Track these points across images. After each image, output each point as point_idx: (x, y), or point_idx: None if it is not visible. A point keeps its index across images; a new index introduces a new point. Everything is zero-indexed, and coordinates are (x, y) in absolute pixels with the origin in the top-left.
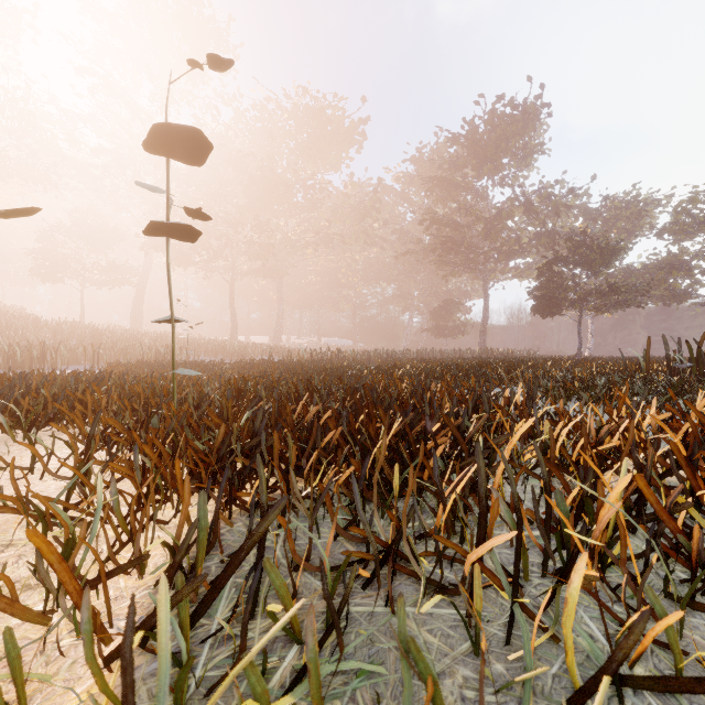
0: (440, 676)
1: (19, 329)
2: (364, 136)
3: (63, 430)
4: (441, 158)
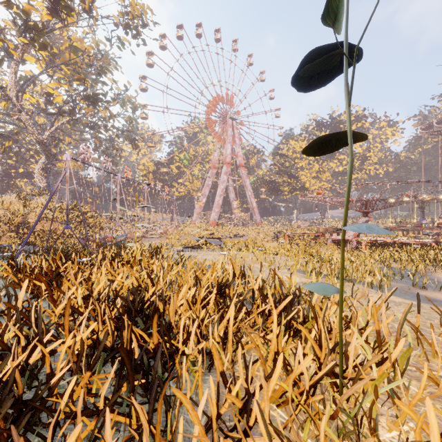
0: None
1: None
2: None
3: None
4: None
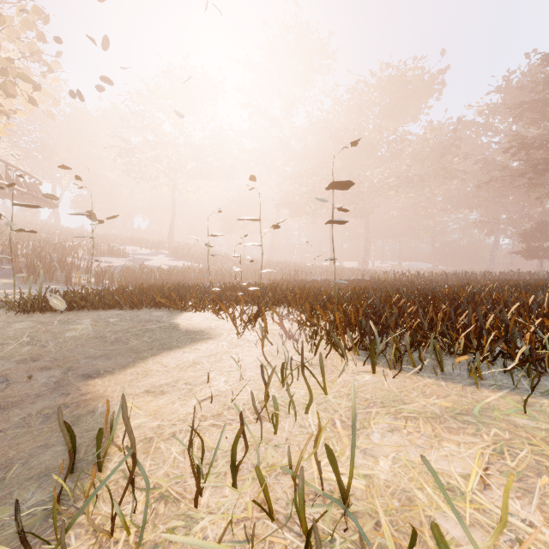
0: (447, 366)
1: (220, 262)
2: (443, 83)
3: (292, 304)
4: (531, 82)
